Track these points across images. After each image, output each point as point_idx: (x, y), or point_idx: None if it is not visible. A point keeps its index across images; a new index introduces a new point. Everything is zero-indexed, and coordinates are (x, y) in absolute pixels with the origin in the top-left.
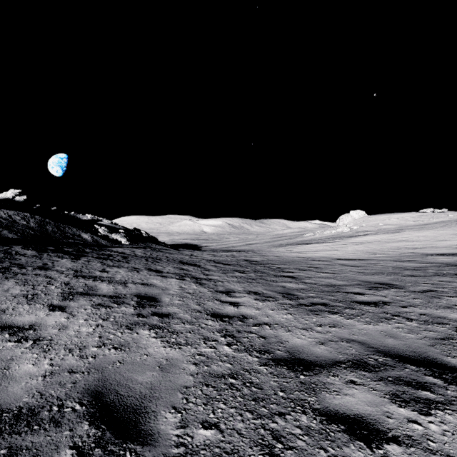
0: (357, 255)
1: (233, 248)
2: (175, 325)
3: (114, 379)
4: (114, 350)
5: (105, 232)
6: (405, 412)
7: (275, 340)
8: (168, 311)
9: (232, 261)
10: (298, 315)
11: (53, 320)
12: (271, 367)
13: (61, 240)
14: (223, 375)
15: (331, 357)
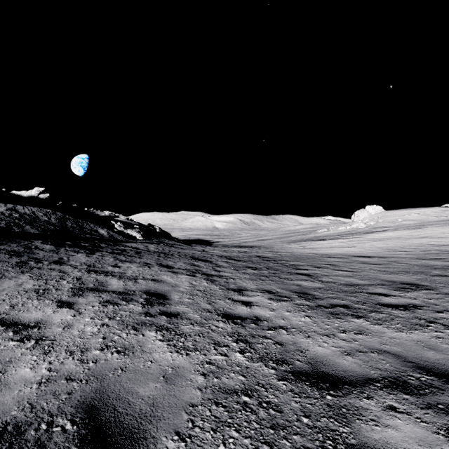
0: (376, 253)
1: (245, 243)
2: (183, 327)
3: (113, 390)
4: (117, 354)
5: (120, 228)
6: None
7: (294, 347)
8: (176, 310)
9: (244, 257)
10: (318, 318)
11: (59, 318)
12: (291, 382)
13: (79, 235)
14: (235, 391)
15: (362, 372)
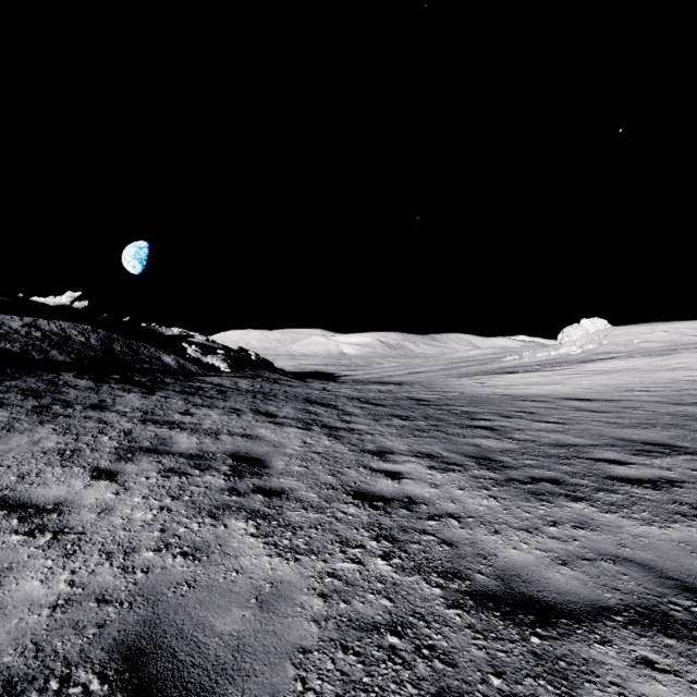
0: (599, 393)
1: (389, 378)
2: (290, 513)
3: (173, 622)
4: (182, 558)
5: (196, 353)
6: None
7: (472, 550)
8: (280, 485)
9: (388, 400)
10: (510, 500)
11: (92, 497)
12: (469, 612)
13: (132, 365)
14: (375, 626)
15: (589, 596)
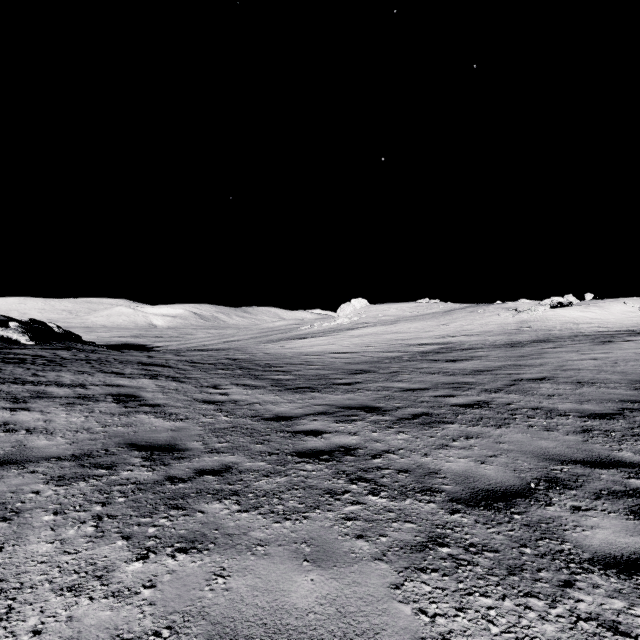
0: (351, 349)
1: (206, 347)
2: (170, 410)
3: (137, 438)
4: (121, 427)
5: None
6: (339, 424)
7: (265, 410)
8: (156, 403)
9: (211, 360)
10: (285, 395)
11: (27, 417)
12: (261, 421)
13: None
14: (226, 428)
15: (305, 413)
